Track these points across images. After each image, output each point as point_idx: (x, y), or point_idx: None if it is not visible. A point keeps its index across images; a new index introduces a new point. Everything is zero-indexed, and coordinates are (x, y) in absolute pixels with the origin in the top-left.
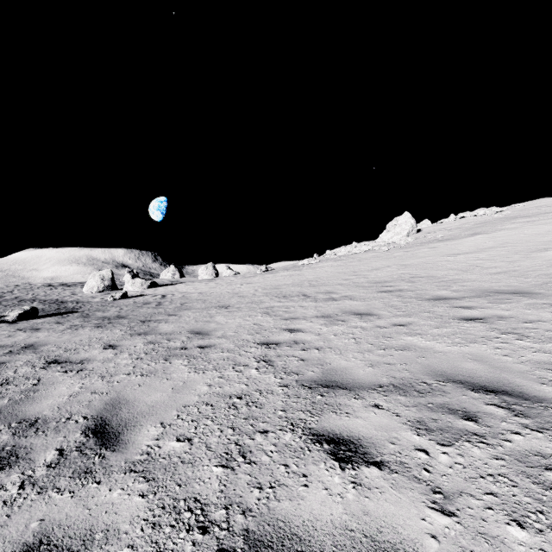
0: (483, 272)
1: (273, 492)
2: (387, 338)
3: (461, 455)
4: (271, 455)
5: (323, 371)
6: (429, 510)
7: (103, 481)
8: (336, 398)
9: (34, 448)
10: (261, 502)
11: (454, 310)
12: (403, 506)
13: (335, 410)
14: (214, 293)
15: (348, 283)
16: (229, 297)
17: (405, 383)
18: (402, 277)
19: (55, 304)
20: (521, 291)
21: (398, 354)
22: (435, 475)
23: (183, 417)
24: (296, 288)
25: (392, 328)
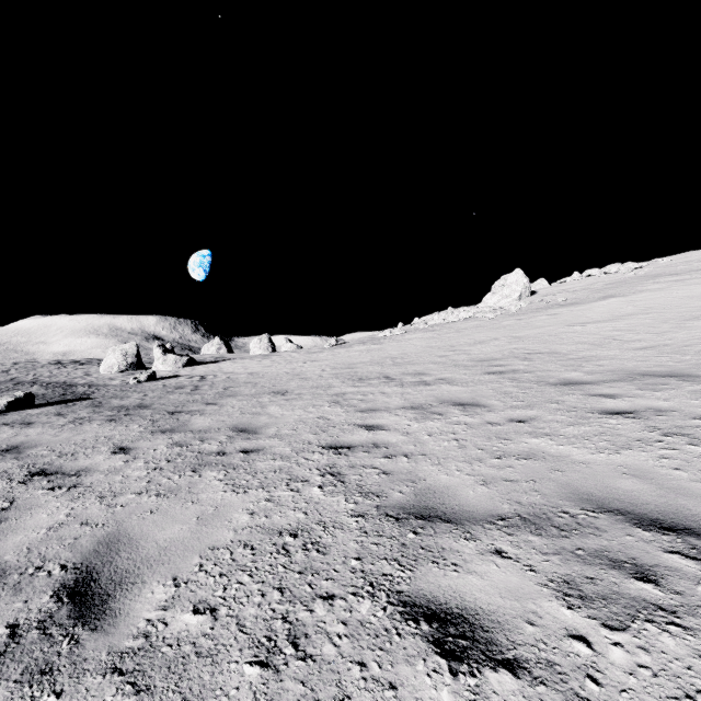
0: (623, 347)
1: None
2: (503, 440)
3: (644, 650)
4: (338, 644)
5: (415, 491)
6: None
7: (67, 691)
8: (437, 538)
9: None
10: None
11: (592, 400)
12: None
13: (437, 560)
14: (268, 374)
15: (444, 361)
16: (288, 379)
17: (537, 513)
18: (515, 353)
19: (61, 387)
20: (679, 372)
21: (521, 464)
22: (610, 691)
23: (207, 569)
24: (375, 368)
25: (509, 425)
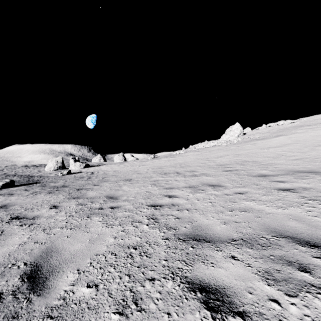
0: (287, 159)
1: None
2: (232, 202)
3: (306, 307)
4: (157, 303)
5: (192, 227)
6: None
7: None
8: (203, 250)
9: None
10: None
11: (273, 183)
12: None
13: (203, 261)
14: (122, 171)
15: (204, 165)
16: (132, 173)
17: (250, 238)
18: (236, 161)
19: (27, 177)
20: (313, 171)
21: (242, 214)
22: None
23: (94, 265)
24: (172, 168)
25: (235, 195)
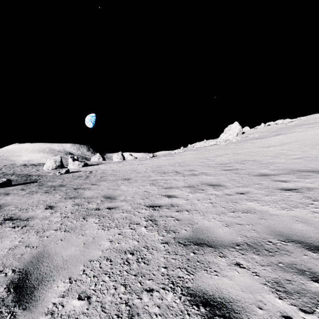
0: (287, 158)
1: None
2: (234, 203)
3: None
4: None
5: (192, 230)
6: None
7: None
8: (205, 256)
9: None
10: None
11: (275, 183)
12: None
13: (206, 268)
14: (121, 170)
15: (203, 164)
16: (130, 172)
17: (256, 242)
18: (236, 160)
19: (25, 176)
20: (316, 170)
21: (244, 216)
22: None
23: (87, 273)
24: (171, 167)
25: (236, 195)
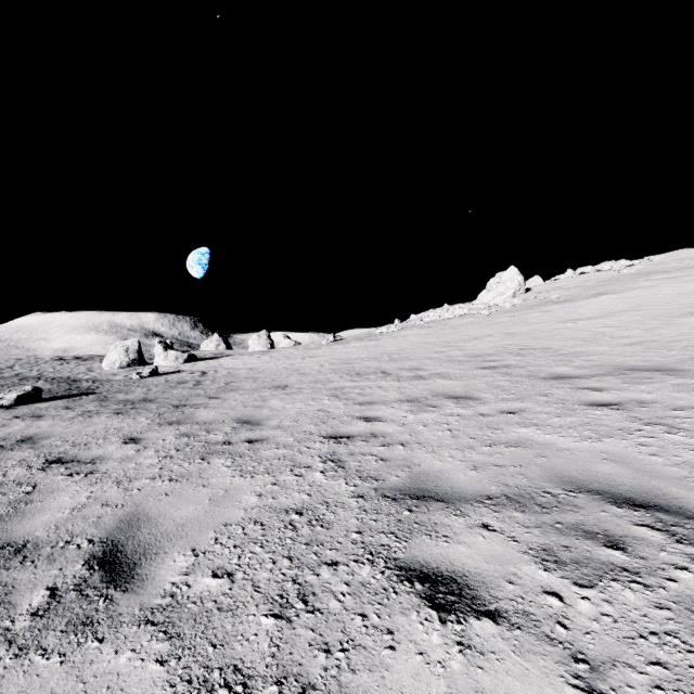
0: (613, 343)
1: (346, 658)
2: (494, 430)
3: (608, 602)
4: (342, 600)
5: (410, 475)
6: (570, 689)
7: (108, 638)
8: (430, 515)
9: (17, 585)
10: (329, 674)
11: (580, 393)
12: (532, 683)
13: (430, 533)
14: (268, 369)
15: (440, 356)
16: (288, 374)
17: (522, 493)
18: (508, 349)
19: (66, 383)
20: (664, 367)
21: (510, 451)
22: (575, 633)
23: (222, 542)
24: (372, 363)
25: (500, 416)
